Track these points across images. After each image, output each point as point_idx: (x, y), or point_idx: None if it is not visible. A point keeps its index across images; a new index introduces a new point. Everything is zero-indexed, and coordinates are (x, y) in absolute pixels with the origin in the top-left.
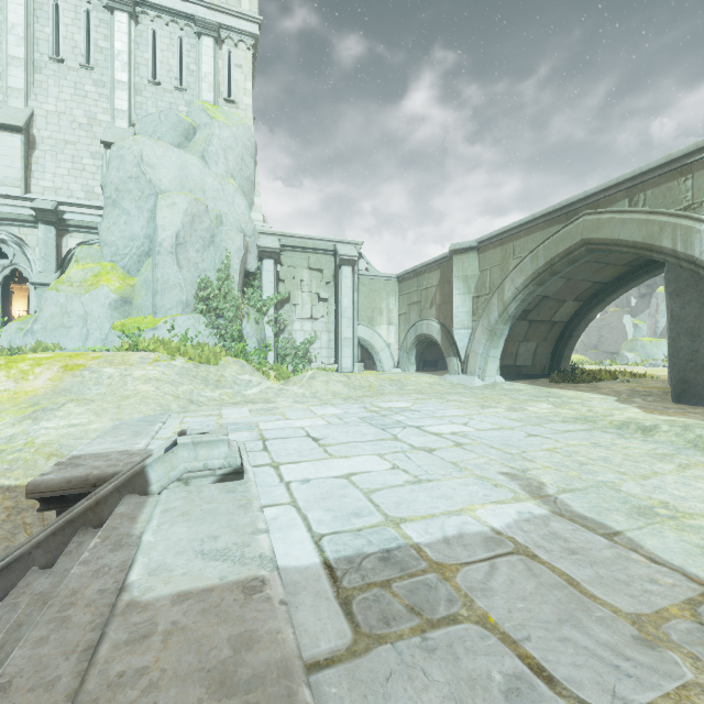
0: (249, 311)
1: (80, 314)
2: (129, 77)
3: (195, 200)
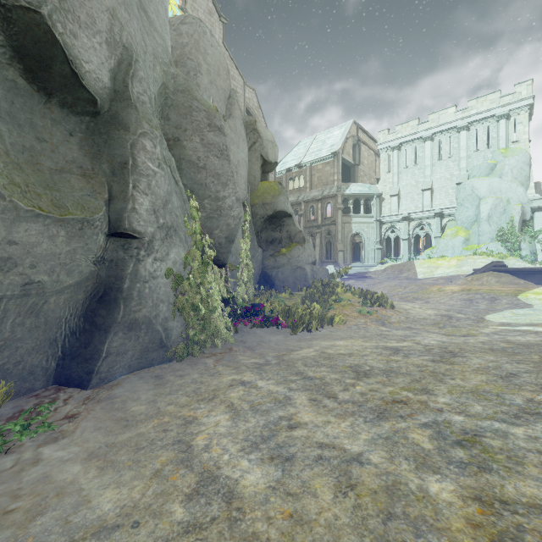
0: (524, 238)
1: (451, 245)
2: (465, 154)
3: (496, 198)
